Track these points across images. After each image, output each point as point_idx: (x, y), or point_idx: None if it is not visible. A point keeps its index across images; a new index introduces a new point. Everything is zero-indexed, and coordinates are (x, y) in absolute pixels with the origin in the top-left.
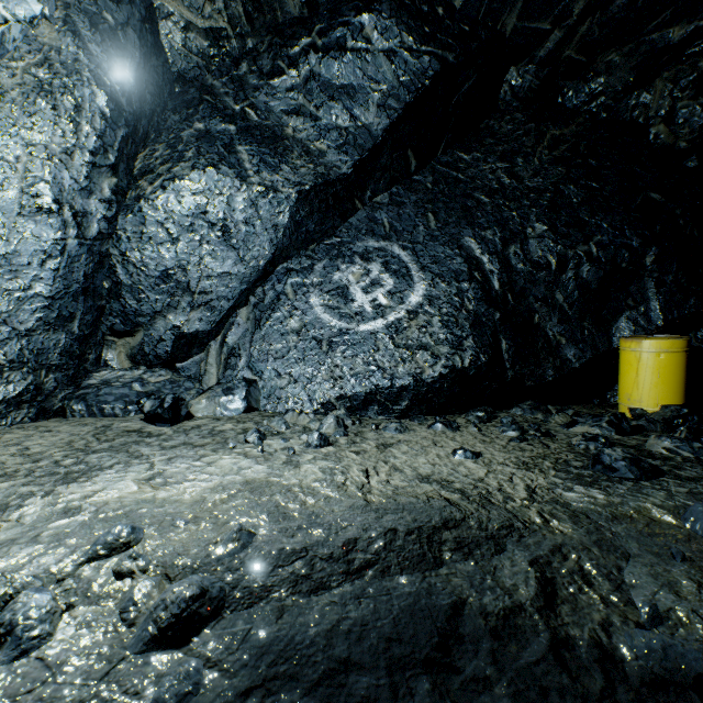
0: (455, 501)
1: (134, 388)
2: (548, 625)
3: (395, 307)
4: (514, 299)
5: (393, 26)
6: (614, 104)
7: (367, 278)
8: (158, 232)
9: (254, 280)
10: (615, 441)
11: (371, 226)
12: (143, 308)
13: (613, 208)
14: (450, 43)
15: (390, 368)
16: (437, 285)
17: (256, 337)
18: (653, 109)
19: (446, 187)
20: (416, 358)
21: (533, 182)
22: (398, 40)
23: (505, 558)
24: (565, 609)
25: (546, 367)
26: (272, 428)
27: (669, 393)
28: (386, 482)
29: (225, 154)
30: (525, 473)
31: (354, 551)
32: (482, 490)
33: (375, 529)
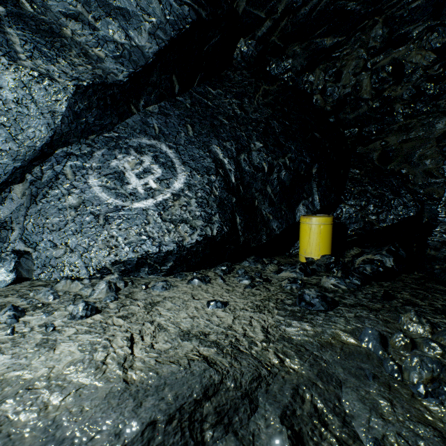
0: (212, 358)
1: None
2: None
3: (163, 190)
4: (244, 189)
5: None
6: (296, 78)
7: (140, 167)
8: None
9: (30, 159)
10: (305, 281)
11: (144, 128)
12: None
13: (297, 138)
14: (204, 3)
15: (158, 237)
16: (194, 176)
17: (31, 211)
18: (314, 85)
19: (200, 109)
20: (179, 229)
21: (254, 116)
22: None
23: (260, 417)
24: None
25: (262, 234)
26: (38, 301)
27: (325, 248)
28: (150, 348)
29: None
30: (259, 316)
31: None
32: (232, 338)
33: (130, 431)
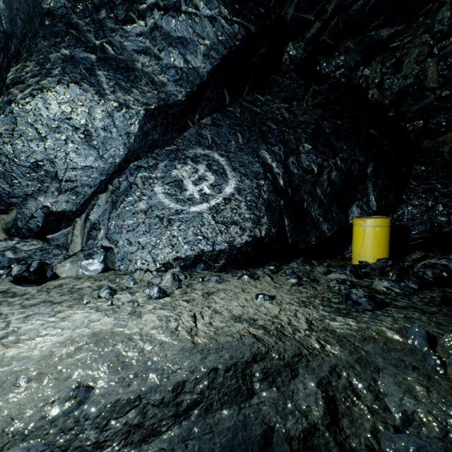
0: (260, 336)
1: (6, 255)
2: (336, 441)
3: (216, 195)
4: (292, 192)
5: (214, 0)
6: (349, 74)
7: (196, 175)
8: (28, 131)
9: (111, 173)
10: (355, 283)
11: (199, 139)
12: (15, 191)
13: (349, 137)
14: (252, 18)
15: (212, 237)
16: (244, 181)
17: (113, 215)
18: (370, 79)
19: (249, 116)
20: (230, 230)
21: (303, 118)
22: (217, 10)
23: (299, 382)
24: (345, 422)
25: (311, 236)
26: (123, 285)
27: (381, 251)
28: (209, 324)
29: (87, 75)
30: (304, 310)
31: (182, 394)
32: (278, 325)
33: (200, 371)
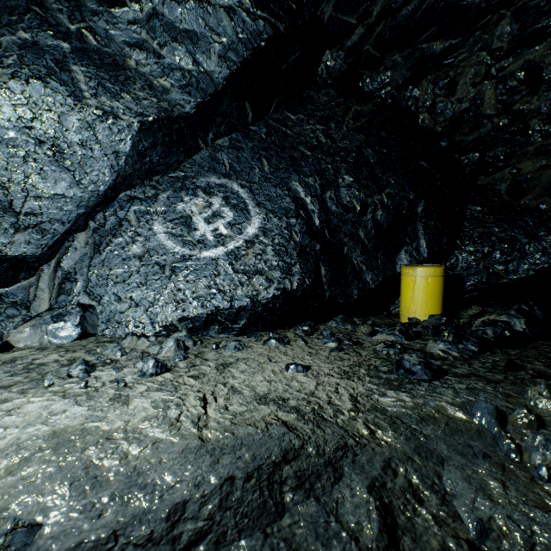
0: (292, 424)
1: None
2: None
3: (235, 236)
4: (330, 234)
5: None
6: (396, 94)
7: (209, 210)
8: None
9: (93, 205)
10: (406, 345)
11: (213, 165)
12: None
13: (397, 169)
14: (281, 15)
15: (230, 291)
16: (271, 219)
17: (95, 262)
18: (420, 101)
19: (277, 139)
20: (253, 282)
21: (343, 144)
22: None
23: (345, 486)
24: (407, 541)
25: (353, 288)
26: (106, 357)
27: (433, 306)
28: (224, 409)
29: (56, 69)
30: (347, 383)
31: (181, 522)
32: (315, 405)
33: (209, 483)
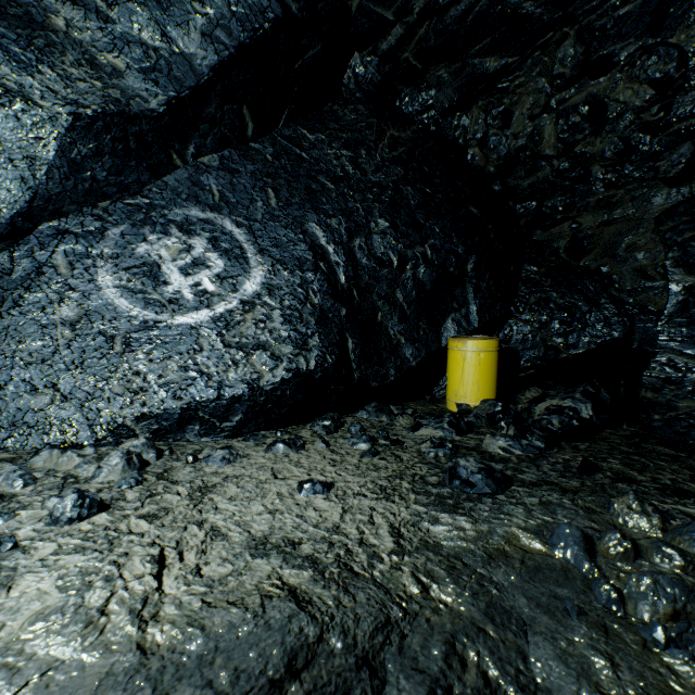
0: (305, 591)
1: None
2: None
3: (226, 295)
4: (360, 295)
5: None
6: (442, 121)
7: (188, 255)
8: None
9: None
10: (458, 443)
11: (195, 191)
12: None
13: (443, 215)
14: None
15: (218, 374)
16: (279, 272)
17: None
18: (470, 133)
19: (289, 163)
20: (253, 360)
21: (376, 177)
22: None
23: None
24: None
25: (389, 366)
26: None
27: (486, 389)
28: (193, 575)
29: None
30: (386, 506)
31: None
32: (340, 549)
33: None
